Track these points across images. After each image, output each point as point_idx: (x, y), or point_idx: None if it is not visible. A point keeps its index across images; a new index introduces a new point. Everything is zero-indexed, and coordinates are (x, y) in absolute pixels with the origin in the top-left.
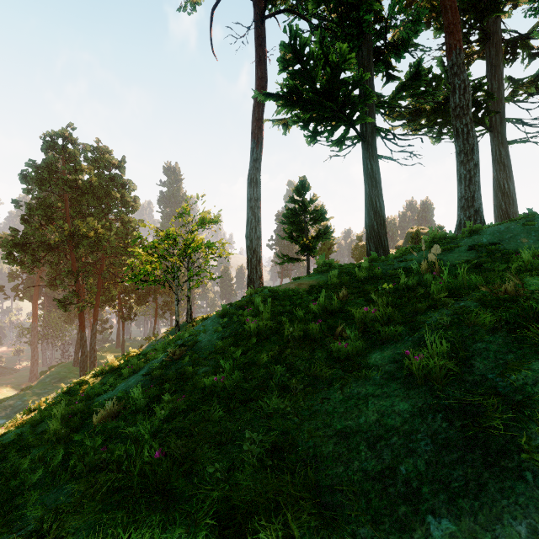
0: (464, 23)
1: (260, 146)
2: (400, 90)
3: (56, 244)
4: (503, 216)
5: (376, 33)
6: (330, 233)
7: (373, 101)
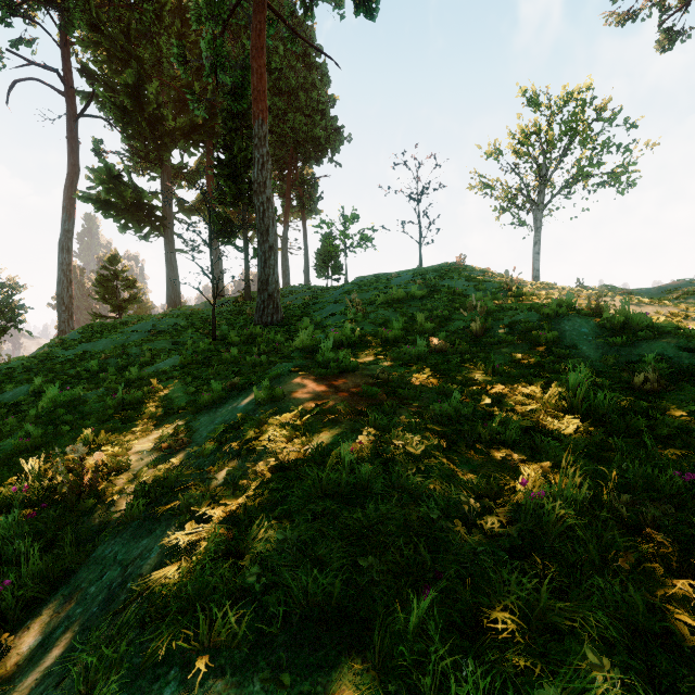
0: None
1: (73, 220)
2: (195, 204)
3: None
4: None
5: (175, 167)
6: (140, 298)
7: (172, 212)
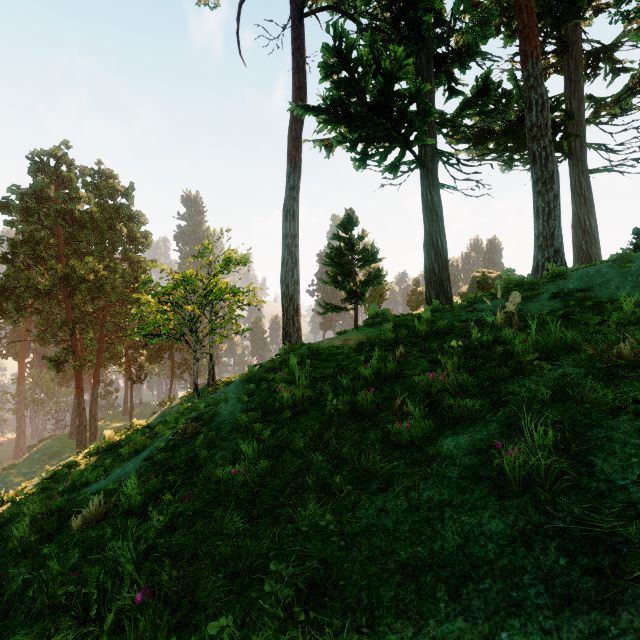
0: (539, 30)
1: (298, 172)
2: (465, 107)
3: (47, 289)
4: (583, 258)
5: (438, 37)
6: (382, 277)
7: (434, 119)
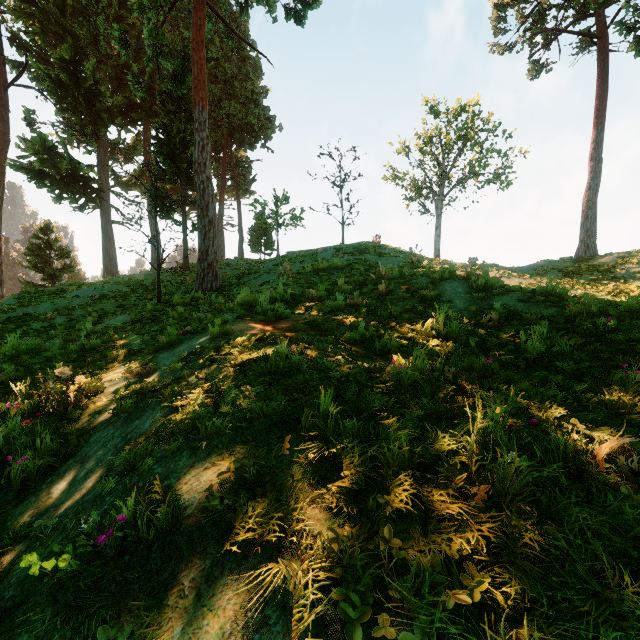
0: None
1: (3, 188)
2: (132, 179)
3: None
4: None
5: (111, 142)
6: (75, 268)
7: (109, 186)
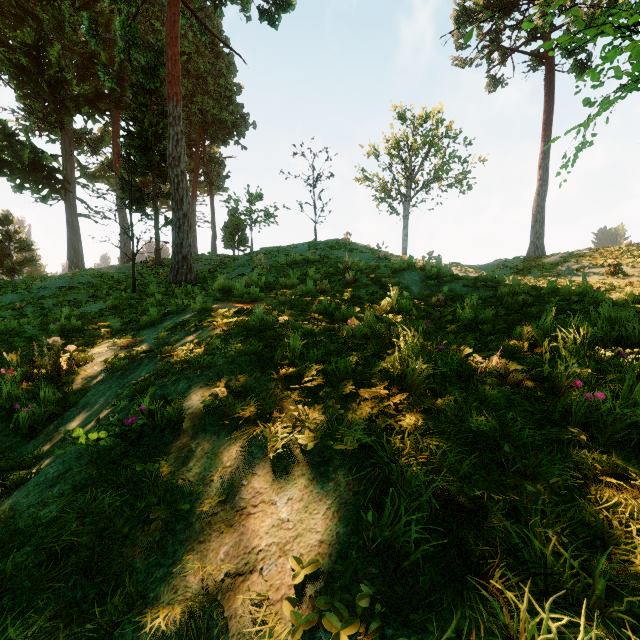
0: None
1: None
2: (99, 171)
3: None
4: None
5: (77, 131)
6: (37, 261)
7: (74, 177)
